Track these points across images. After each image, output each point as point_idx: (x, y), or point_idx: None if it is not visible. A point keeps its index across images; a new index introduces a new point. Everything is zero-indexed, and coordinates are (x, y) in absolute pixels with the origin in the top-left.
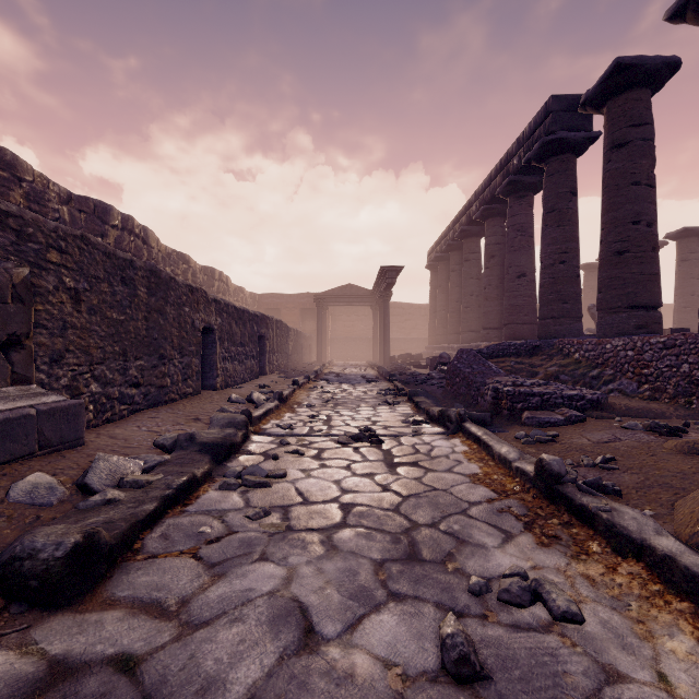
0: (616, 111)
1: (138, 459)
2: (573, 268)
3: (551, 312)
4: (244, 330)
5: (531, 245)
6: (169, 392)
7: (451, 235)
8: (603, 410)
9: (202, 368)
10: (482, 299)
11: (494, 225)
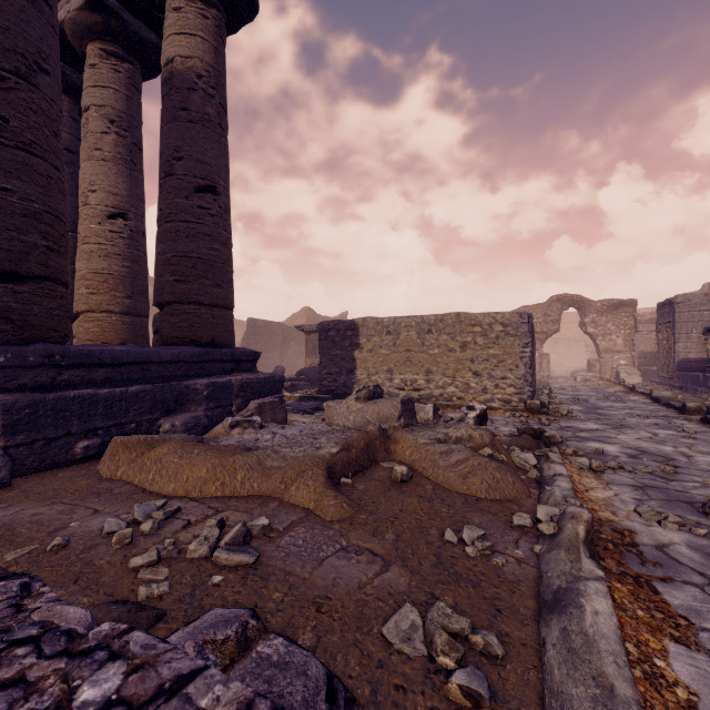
0: None
1: None
2: None
3: None
4: None
5: None
6: None
7: None
8: None
9: None
10: None
11: None
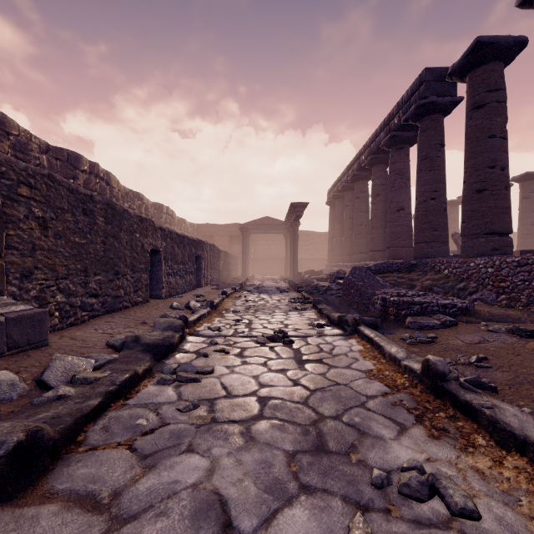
0: (476, 80)
1: (91, 357)
2: (442, 203)
3: (424, 238)
4: (184, 252)
5: (408, 185)
6: (123, 301)
7: (345, 178)
8: (471, 315)
9: (150, 282)
10: (369, 228)
11: (379, 170)
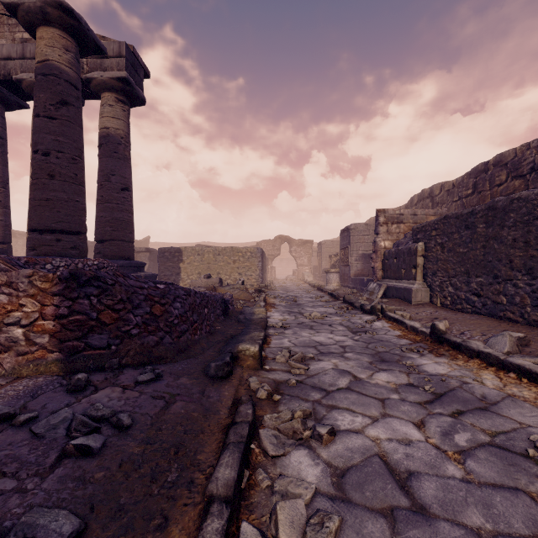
0: None
1: None
2: None
3: None
4: None
5: None
6: (506, 310)
7: None
8: None
9: None
10: None
11: None
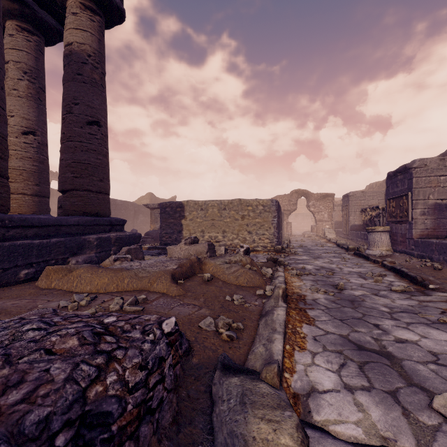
0: None
1: None
2: None
3: None
4: None
5: None
6: None
7: None
8: None
9: None
10: None
11: None
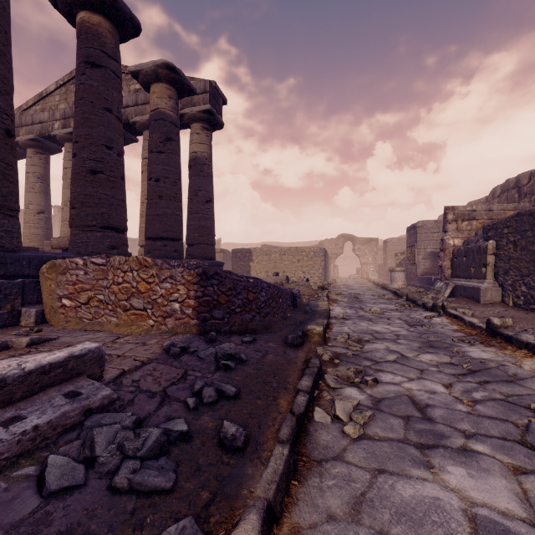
0: None
1: None
2: None
3: None
4: None
5: None
6: None
7: None
8: None
9: None
10: None
11: None
